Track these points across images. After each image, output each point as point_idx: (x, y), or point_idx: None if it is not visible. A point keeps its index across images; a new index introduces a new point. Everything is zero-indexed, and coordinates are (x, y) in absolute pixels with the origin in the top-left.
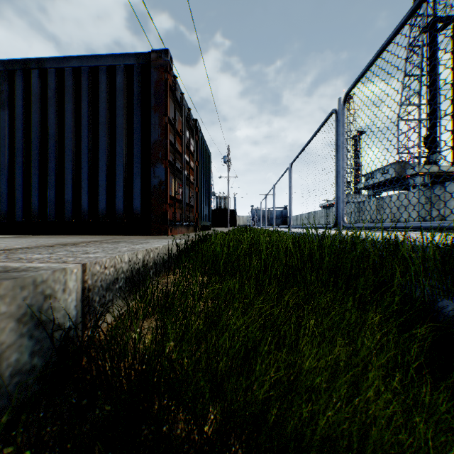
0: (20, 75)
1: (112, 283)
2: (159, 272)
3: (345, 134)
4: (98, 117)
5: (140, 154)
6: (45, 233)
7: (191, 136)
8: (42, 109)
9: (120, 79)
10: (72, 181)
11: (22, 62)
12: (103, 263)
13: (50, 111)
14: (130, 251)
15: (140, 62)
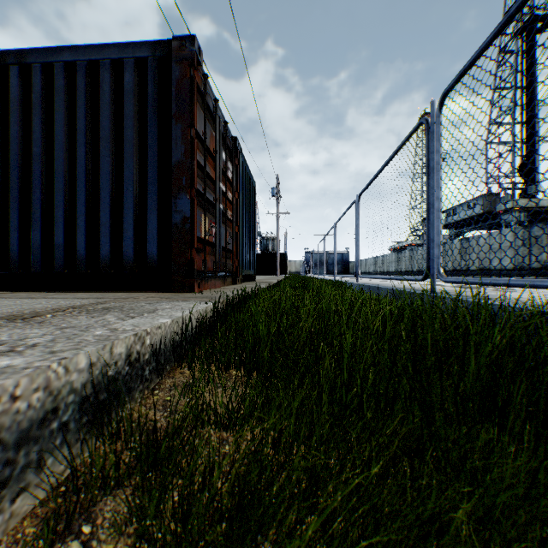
0: None
1: (38, 423)
2: (163, 366)
3: (441, 151)
4: (99, 130)
5: (157, 180)
6: (27, 288)
7: (229, 159)
8: (24, 120)
9: (129, 78)
10: (63, 217)
11: None
12: (6, 391)
13: (34, 122)
14: (98, 342)
15: (157, 53)
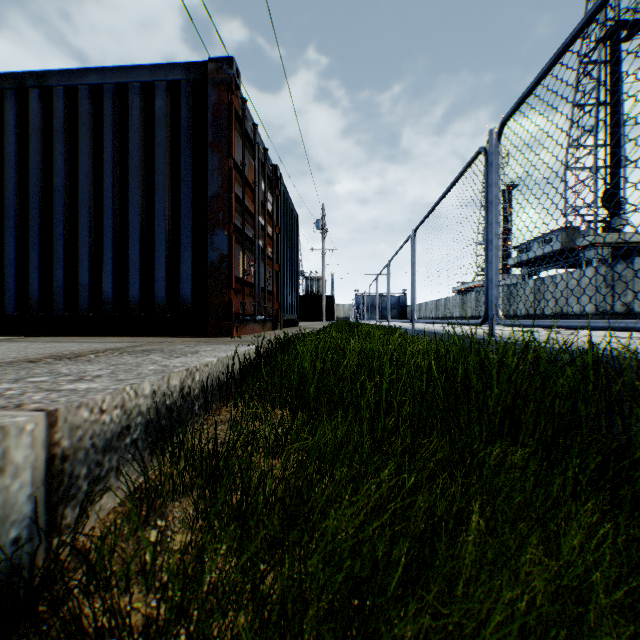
0: (12, 97)
1: (117, 436)
2: (210, 403)
3: (499, 184)
4: (128, 159)
5: (191, 214)
6: (48, 332)
7: (269, 189)
8: (45, 148)
9: (161, 103)
10: (89, 255)
11: (15, 77)
12: (97, 404)
13: (56, 151)
14: (157, 374)
15: (191, 76)
